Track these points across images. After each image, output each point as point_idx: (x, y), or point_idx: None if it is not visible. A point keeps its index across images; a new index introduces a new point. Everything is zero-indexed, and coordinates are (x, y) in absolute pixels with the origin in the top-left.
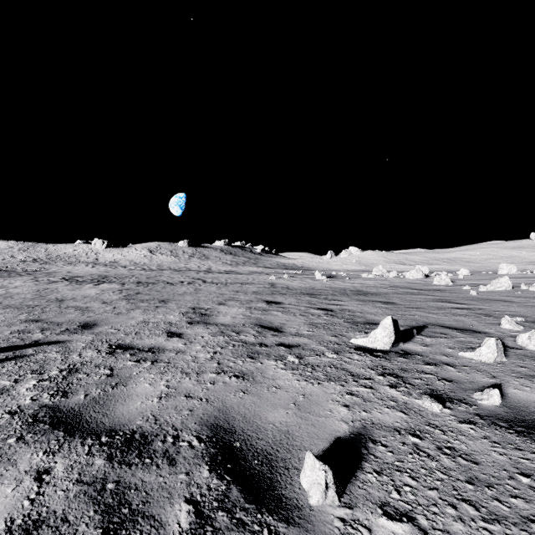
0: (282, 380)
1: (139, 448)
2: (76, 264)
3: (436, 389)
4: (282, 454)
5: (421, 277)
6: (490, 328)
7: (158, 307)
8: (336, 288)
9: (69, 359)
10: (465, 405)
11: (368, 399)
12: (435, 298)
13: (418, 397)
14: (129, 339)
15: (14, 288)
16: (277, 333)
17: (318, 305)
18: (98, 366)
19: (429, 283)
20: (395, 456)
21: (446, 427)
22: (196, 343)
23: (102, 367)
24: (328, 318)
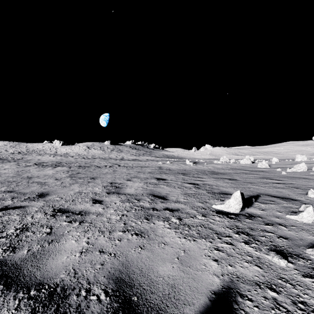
0: (168, 238)
1: (58, 302)
2: (44, 155)
3: (278, 245)
4: (171, 309)
5: (250, 163)
6: (301, 197)
7: (89, 182)
8: (199, 170)
9: (24, 220)
10: (302, 259)
11: (231, 254)
12: (261, 176)
13: (266, 252)
14: (67, 205)
15: (3, 170)
16: (163, 201)
17: (188, 181)
18: (42, 226)
19: (255, 167)
20: (261, 312)
21: (294, 281)
22: (111, 207)
23: (45, 226)
24: (196, 190)
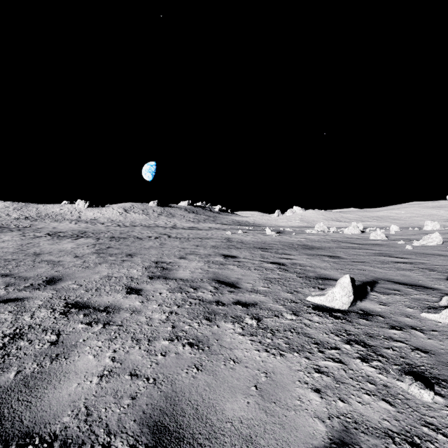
0: (241, 350)
1: None
2: (61, 221)
3: (414, 363)
4: None
5: (358, 232)
6: (439, 284)
7: (124, 261)
8: (285, 243)
9: (19, 320)
10: None
11: (341, 380)
12: (376, 252)
13: (398, 376)
14: (88, 296)
15: (1, 243)
16: (233, 290)
17: (270, 259)
18: (45, 330)
19: (366, 238)
20: None
21: None
22: (154, 300)
23: (49, 331)
24: (282, 273)
